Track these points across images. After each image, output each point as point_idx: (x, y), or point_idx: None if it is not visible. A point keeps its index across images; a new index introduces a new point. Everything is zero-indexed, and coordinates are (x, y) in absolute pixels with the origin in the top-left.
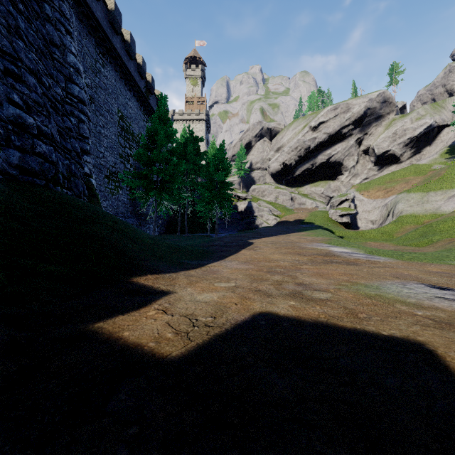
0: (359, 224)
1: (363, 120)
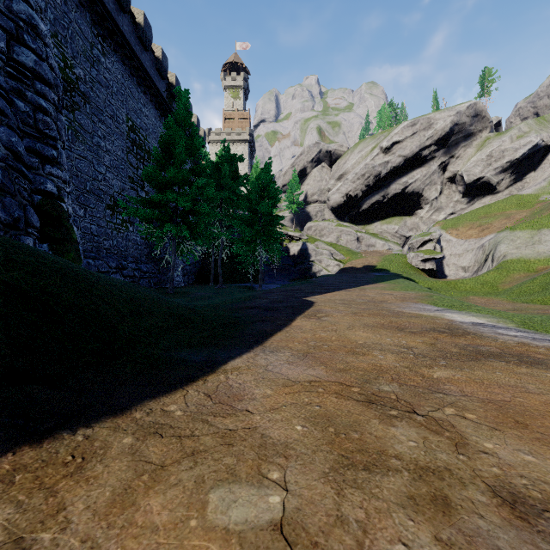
0: (446, 271)
1: (449, 139)
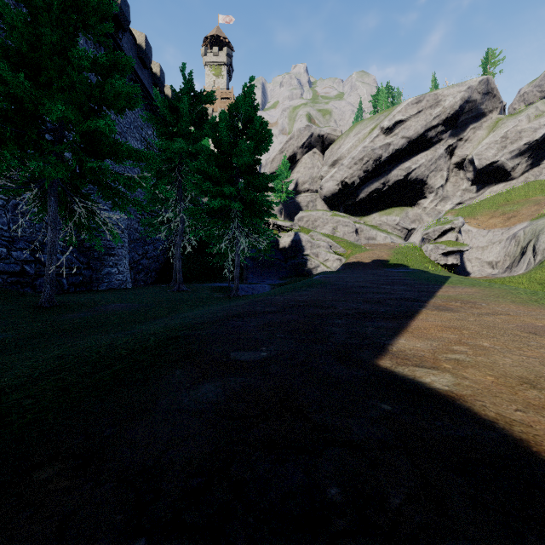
0: (468, 267)
1: (458, 119)
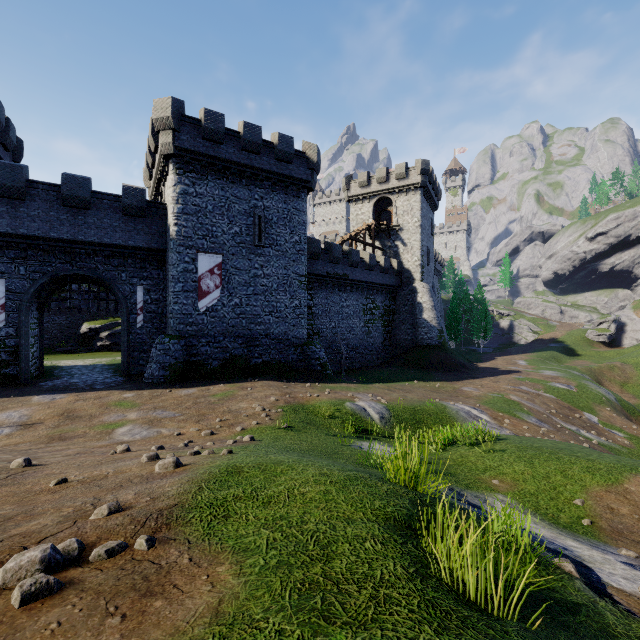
0: (623, 342)
1: None
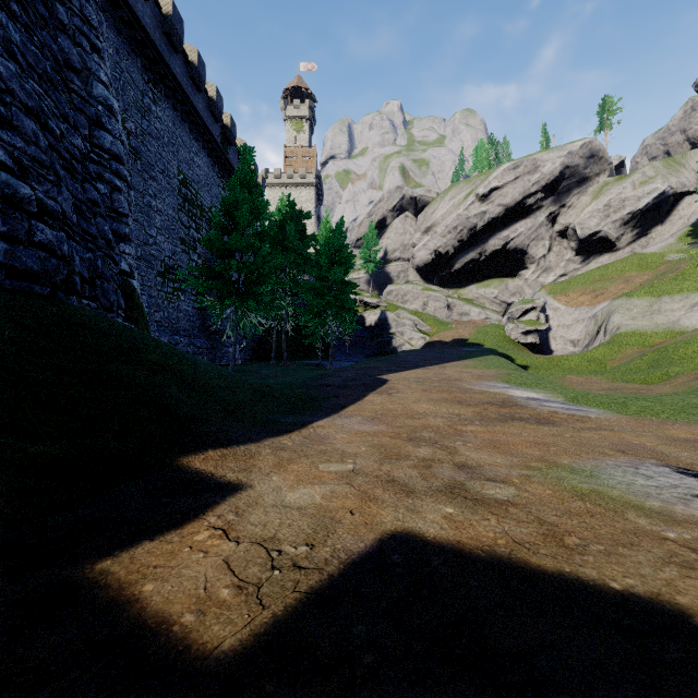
0: (552, 346)
1: (559, 185)
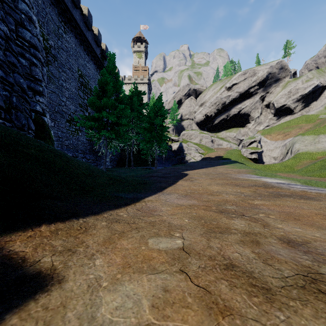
0: (264, 159)
1: (266, 82)
